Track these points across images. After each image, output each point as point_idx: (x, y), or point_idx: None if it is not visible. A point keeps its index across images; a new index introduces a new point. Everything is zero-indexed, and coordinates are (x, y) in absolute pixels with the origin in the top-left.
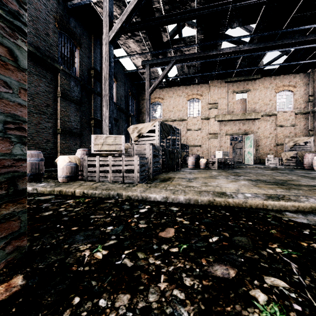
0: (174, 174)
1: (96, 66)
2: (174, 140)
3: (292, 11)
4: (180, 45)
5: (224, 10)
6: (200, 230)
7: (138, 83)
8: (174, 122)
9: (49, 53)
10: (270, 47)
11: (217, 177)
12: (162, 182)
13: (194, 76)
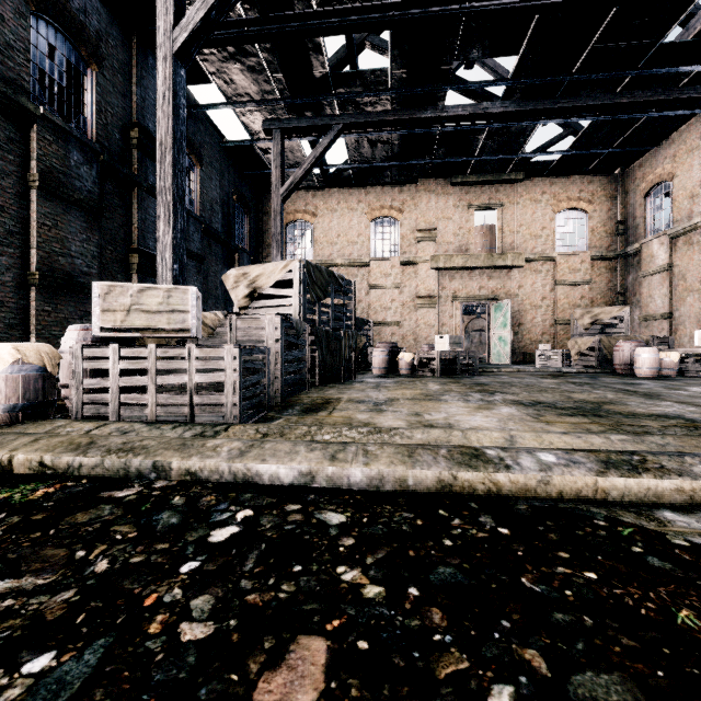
0: (339, 391)
1: (144, 121)
2: (339, 309)
3: (591, 35)
4: (354, 89)
5: (453, 16)
6: (432, 643)
7: (255, 175)
8: (340, 268)
9: (1, 67)
10: (545, 111)
11: (441, 397)
12: (306, 416)
13: (385, 166)
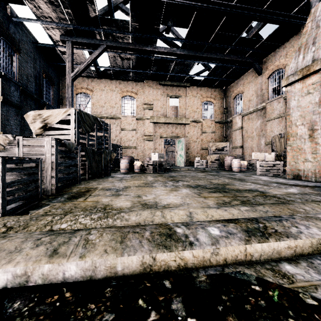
0: (98, 183)
1: None
2: (101, 138)
3: (216, 26)
4: (112, 28)
5: (160, 2)
6: None
7: (57, 65)
8: (106, 119)
9: None
10: (198, 57)
11: (153, 184)
12: (68, 202)
13: (128, 71)
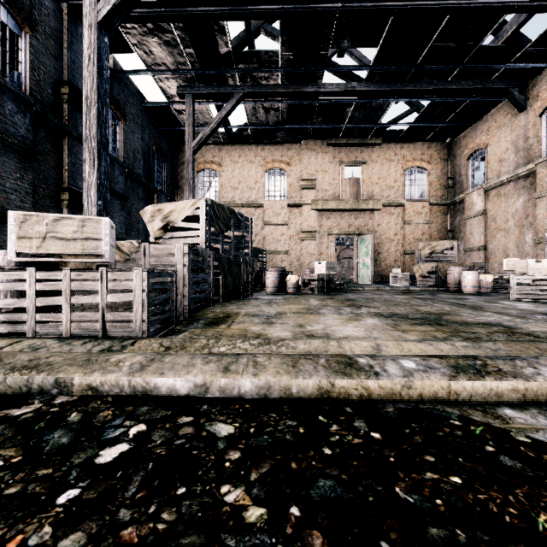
0: (238, 306)
1: (73, 80)
2: (239, 240)
3: (431, 35)
4: (251, 65)
5: (329, 12)
6: None
7: (171, 131)
8: (241, 208)
9: None
10: (397, 92)
11: (320, 311)
12: (209, 329)
13: (276, 128)
